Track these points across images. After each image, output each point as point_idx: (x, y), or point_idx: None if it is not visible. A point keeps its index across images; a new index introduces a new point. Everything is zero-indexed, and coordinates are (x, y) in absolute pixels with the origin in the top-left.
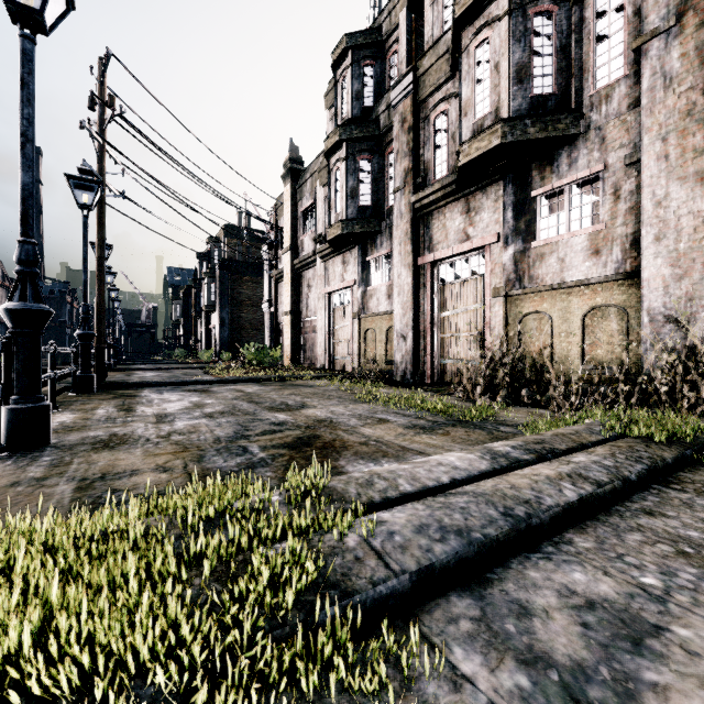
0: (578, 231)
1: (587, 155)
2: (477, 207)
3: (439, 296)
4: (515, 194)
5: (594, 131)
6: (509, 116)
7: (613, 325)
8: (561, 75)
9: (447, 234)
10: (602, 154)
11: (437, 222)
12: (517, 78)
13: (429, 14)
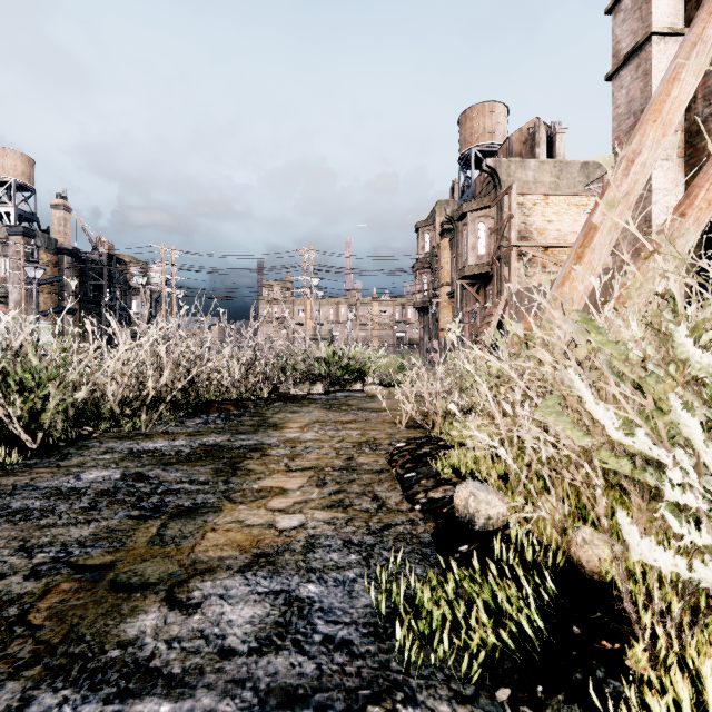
0: None
1: None
2: None
3: None
4: None
5: None
6: None
7: None
8: None
9: None
10: None
11: None
12: None
13: None
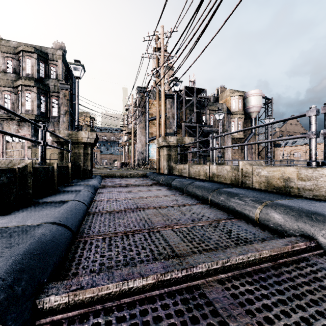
0: (49, 139)
1: (51, 126)
2: (23, 125)
3: (6, 145)
4: (34, 127)
5: (52, 122)
6: (36, 113)
7: (55, 156)
8: (46, 109)
9: (10, 129)
10: (54, 127)
11: (6, 124)
12: (38, 107)
13: (0, 59)
